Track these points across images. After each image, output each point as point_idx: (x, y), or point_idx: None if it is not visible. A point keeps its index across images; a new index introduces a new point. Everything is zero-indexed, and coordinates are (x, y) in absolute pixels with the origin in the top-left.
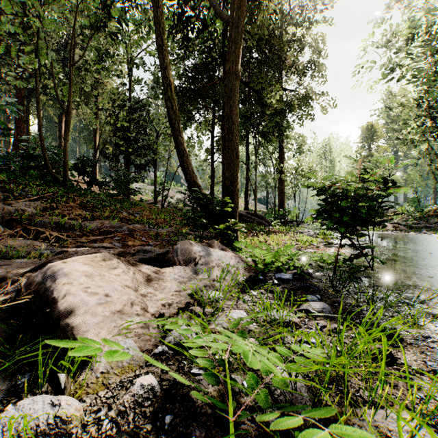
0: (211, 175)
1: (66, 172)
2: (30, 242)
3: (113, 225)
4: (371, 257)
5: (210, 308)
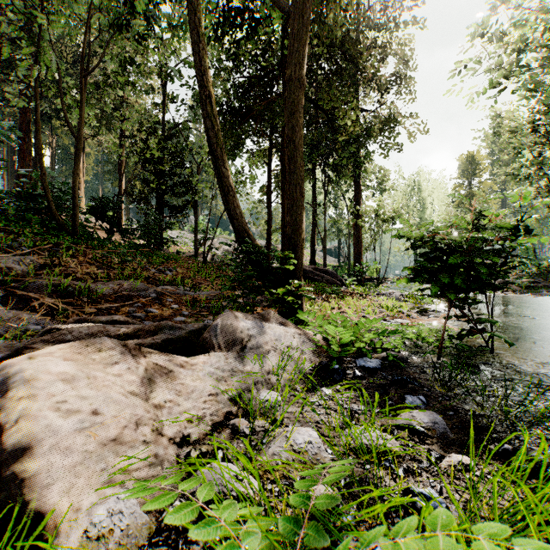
0: (268, 220)
1: (75, 216)
2: (14, 314)
3: (136, 287)
4: (490, 334)
5: (262, 420)
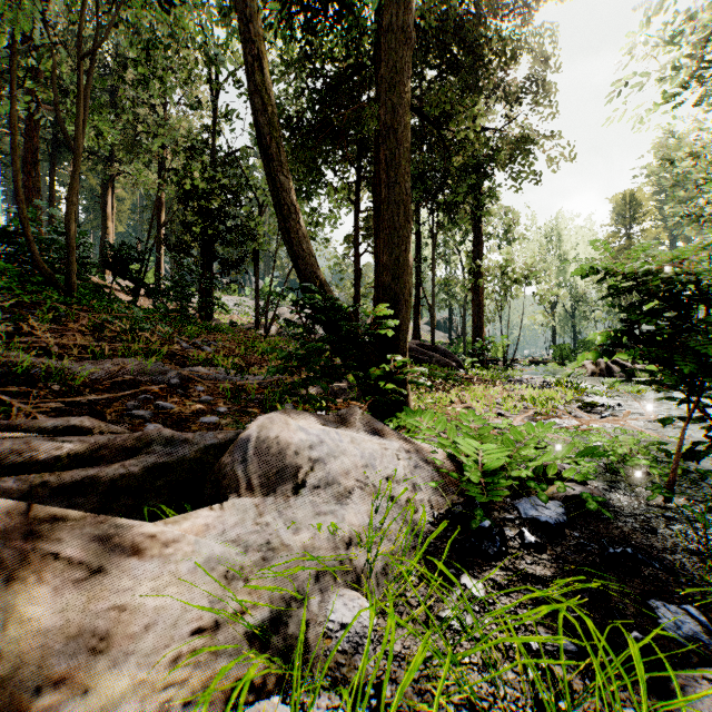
0: (355, 279)
1: (70, 264)
2: None
3: (148, 369)
4: None
5: (329, 692)
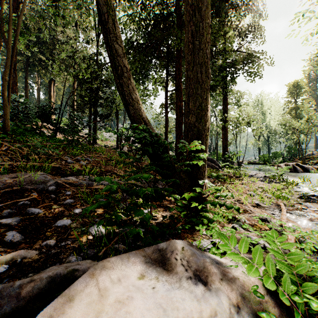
0: (165, 124)
1: (5, 115)
2: None
3: (35, 179)
4: None
5: None
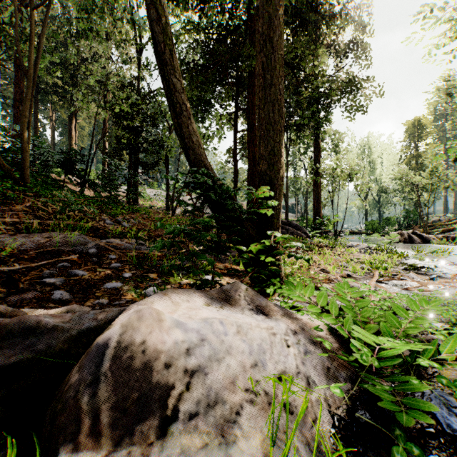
0: (234, 177)
1: (24, 162)
2: None
3: (71, 241)
4: None
5: None
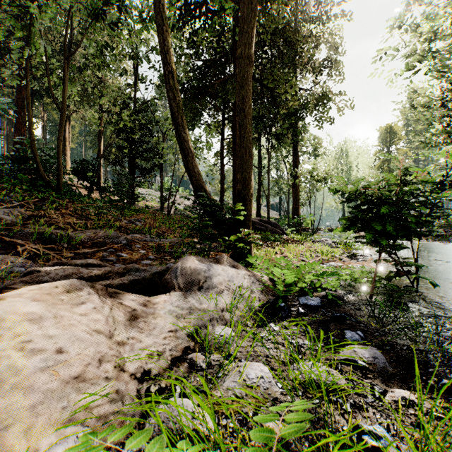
0: (221, 180)
1: (59, 175)
2: (2, 257)
3: (109, 235)
4: (415, 276)
5: (217, 354)
